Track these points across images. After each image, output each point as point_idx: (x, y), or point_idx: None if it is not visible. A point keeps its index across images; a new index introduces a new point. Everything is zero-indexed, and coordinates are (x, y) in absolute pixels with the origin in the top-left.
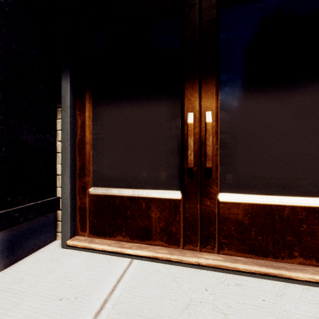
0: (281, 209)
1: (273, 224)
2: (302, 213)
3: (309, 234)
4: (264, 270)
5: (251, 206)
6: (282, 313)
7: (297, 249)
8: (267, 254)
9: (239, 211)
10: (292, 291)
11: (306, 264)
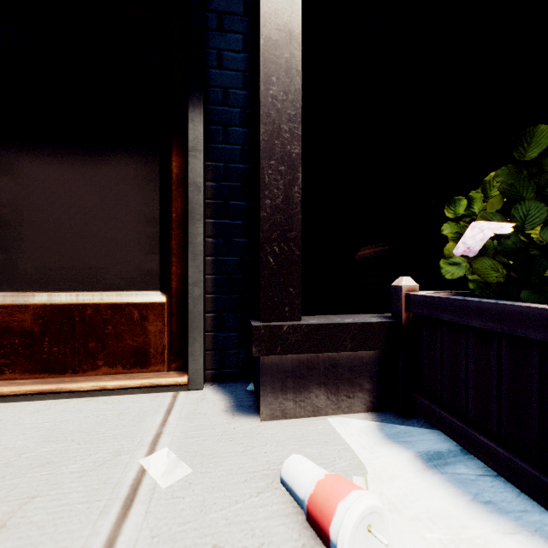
0: (84, 309)
1: (74, 329)
2: (108, 312)
3: (116, 337)
4: (39, 388)
5: (44, 308)
6: (5, 427)
7: (102, 358)
8: (65, 370)
9: (27, 317)
10: (66, 405)
11: (112, 374)
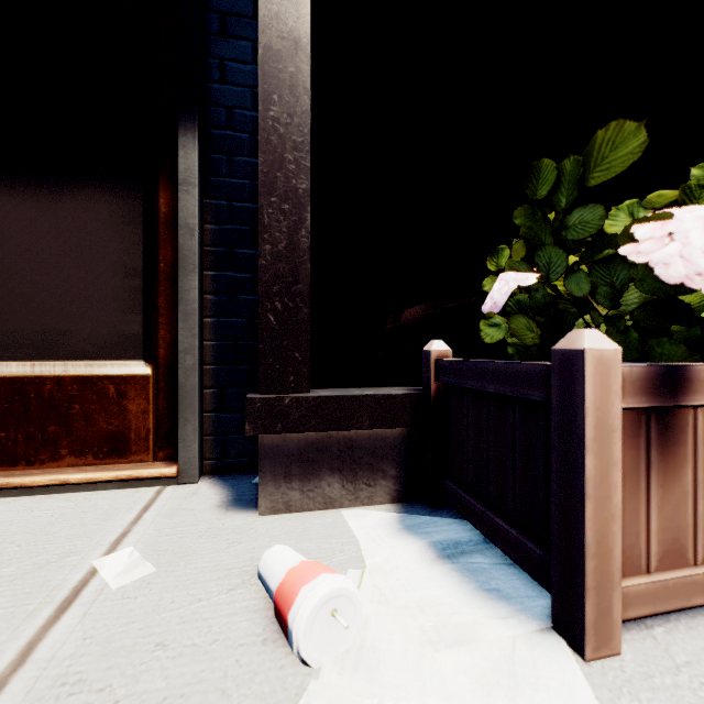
0: (41, 383)
1: (28, 409)
2: (74, 387)
3: (85, 418)
4: None
5: None
6: None
7: (67, 445)
8: (17, 461)
9: None
10: (13, 504)
11: (80, 465)
